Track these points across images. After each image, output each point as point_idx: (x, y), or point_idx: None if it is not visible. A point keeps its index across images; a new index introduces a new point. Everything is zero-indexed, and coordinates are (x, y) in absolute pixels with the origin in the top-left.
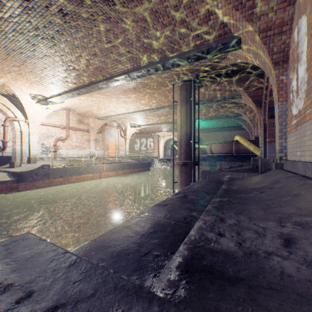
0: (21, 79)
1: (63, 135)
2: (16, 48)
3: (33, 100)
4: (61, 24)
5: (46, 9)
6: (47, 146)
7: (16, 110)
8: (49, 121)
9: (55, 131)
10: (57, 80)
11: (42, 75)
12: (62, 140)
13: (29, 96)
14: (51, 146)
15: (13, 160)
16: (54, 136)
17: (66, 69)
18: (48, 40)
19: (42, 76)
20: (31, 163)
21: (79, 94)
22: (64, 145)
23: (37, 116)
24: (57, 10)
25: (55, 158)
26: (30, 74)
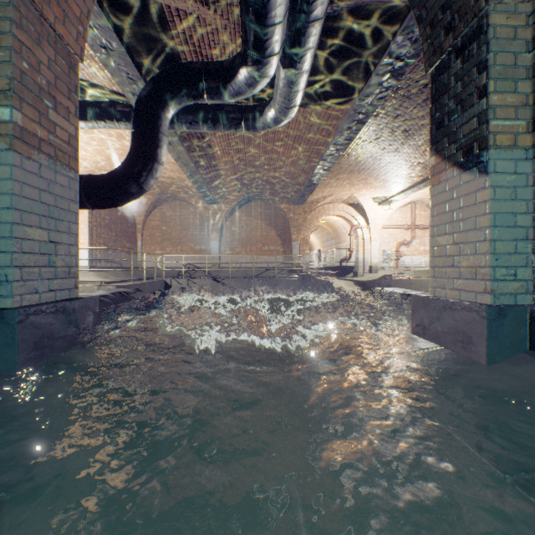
0: (365, 187)
1: (406, 238)
2: (365, 167)
3: (374, 203)
4: (404, 138)
5: (391, 136)
6: (387, 253)
7: (358, 217)
8: (390, 222)
9: (396, 234)
10: (399, 179)
11: (385, 178)
12: (405, 245)
13: (371, 200)
14: (392, 252)
15: (356, 269)
16: (396, 240)
17: (409, 167)
18: (391, 152)
19: (384, 180)
20: (372, 273)
21: (426, 185)
22: (408, 250)
23: (377, 220)
24: (401, 132)
25: (397, 267)
26: (374, 181)
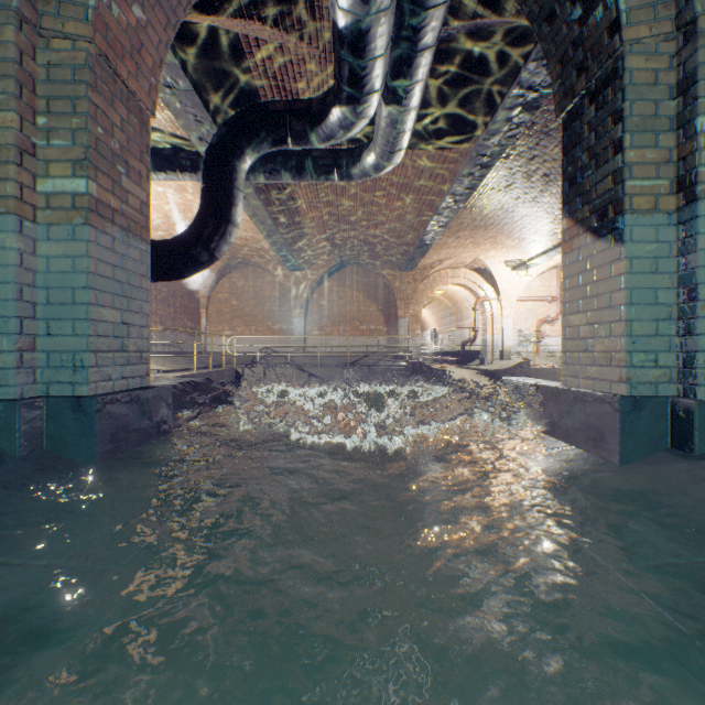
0: (494, 247)
1: (549, 314)
2: (494, 222)
3: (506, 268)
4: (544, 184)
5: (527, 182)
6: (524, 334)
7: (486, 287)
8: (528, 293)
9: (537, 309)
10: (539, 236)
11: (520, 236)
12: (548, 322)
13: (502, 264)
14: (531, 332)
15: (483, 355)
16: (536, 316)
17: (551, 220)
18: (528, 202)
19: (519, 238)
20: (504, 360)
21: None
22: (552, 330)
23: (511, 290)
24: (539, 177)
25: (537, 352)
26: (505, 239)
